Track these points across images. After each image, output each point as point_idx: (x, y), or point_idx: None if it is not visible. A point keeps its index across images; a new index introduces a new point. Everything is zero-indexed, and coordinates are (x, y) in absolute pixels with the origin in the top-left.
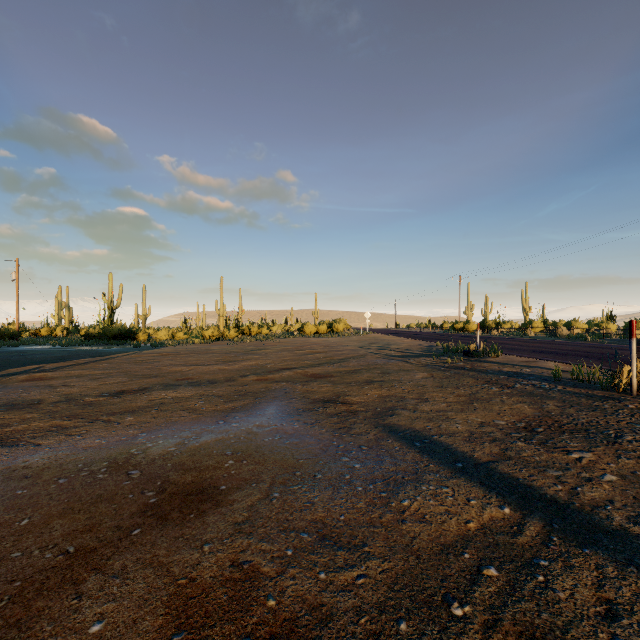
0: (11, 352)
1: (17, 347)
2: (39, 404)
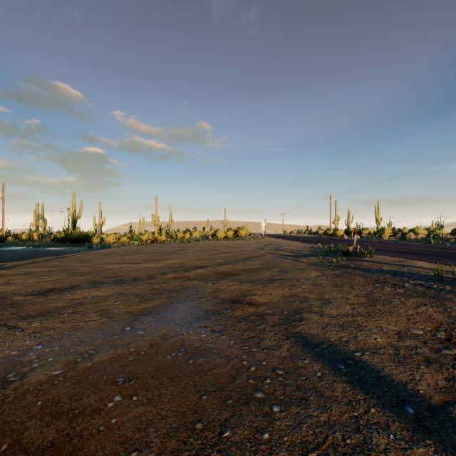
0: None
1: (0, 248)
2: None
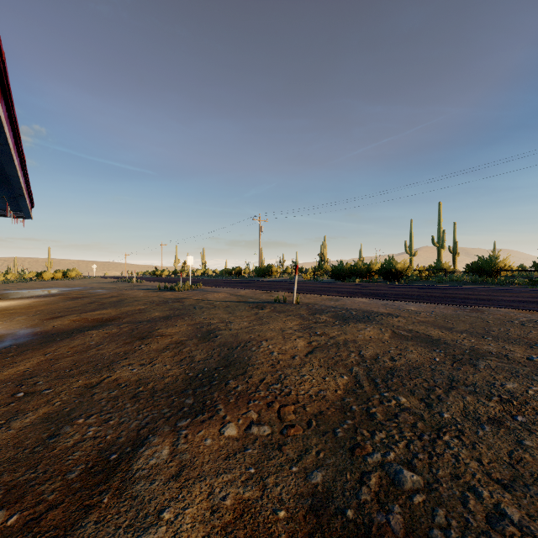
0: None
1: None
2: None
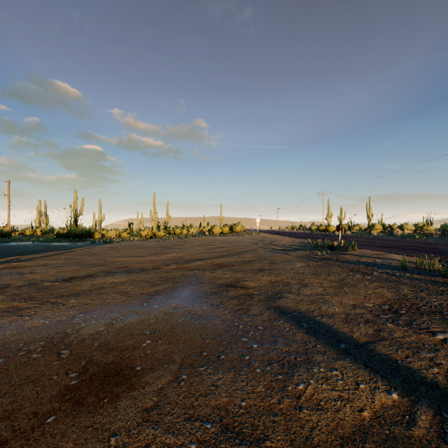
0: (1, 247)
1: (7, 243)
2: (7, 288)
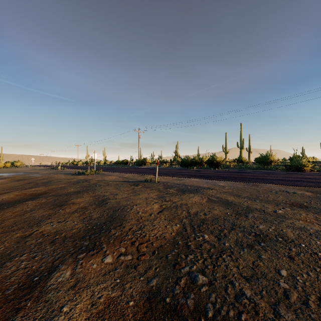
0: None
1: None
2: None
